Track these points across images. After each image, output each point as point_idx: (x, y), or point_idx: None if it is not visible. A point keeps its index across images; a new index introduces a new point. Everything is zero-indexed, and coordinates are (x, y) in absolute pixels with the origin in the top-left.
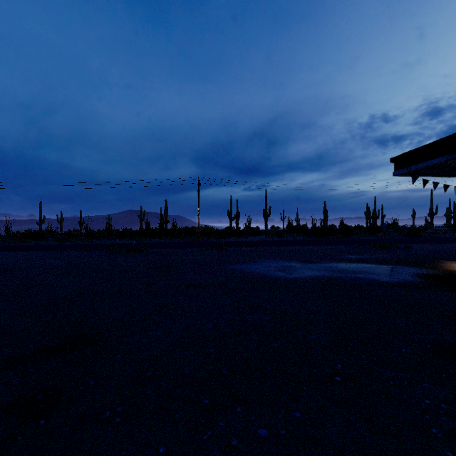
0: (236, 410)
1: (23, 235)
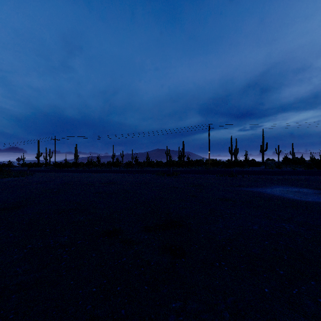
0: (310, 282)
1: (107, 164)
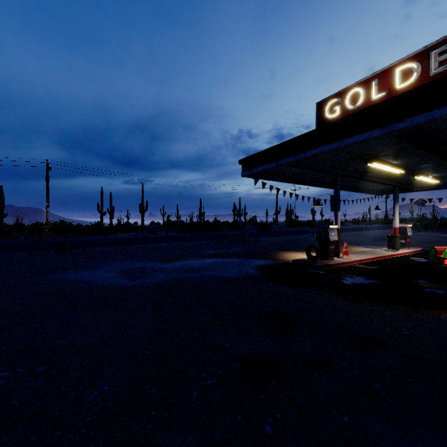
0: None
1: None
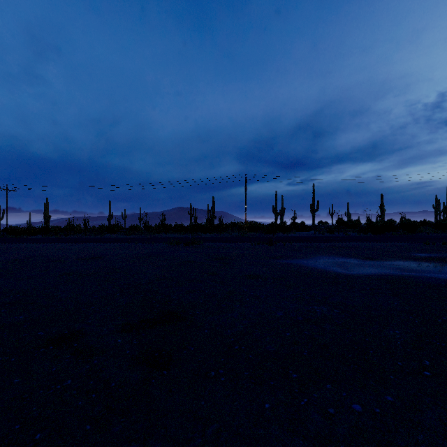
0: (325, 385)
1: (98, 229)
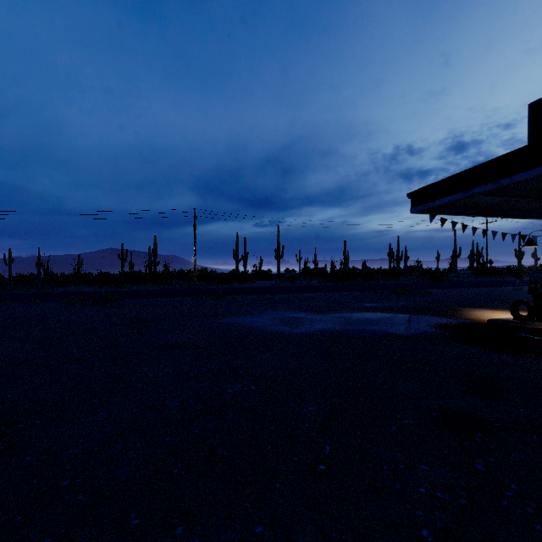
0: (175, 531)
1: None
